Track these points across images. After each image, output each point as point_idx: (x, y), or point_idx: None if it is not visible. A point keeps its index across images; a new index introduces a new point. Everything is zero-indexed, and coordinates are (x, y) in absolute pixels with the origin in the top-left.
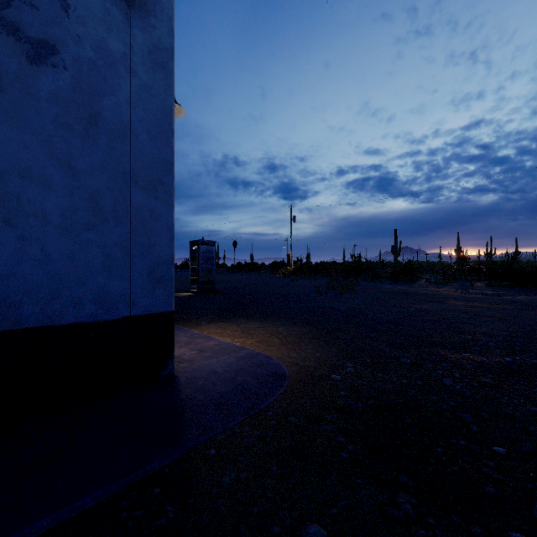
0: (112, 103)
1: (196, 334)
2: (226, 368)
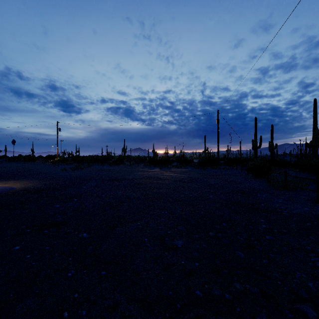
0: None
1: None
2: None
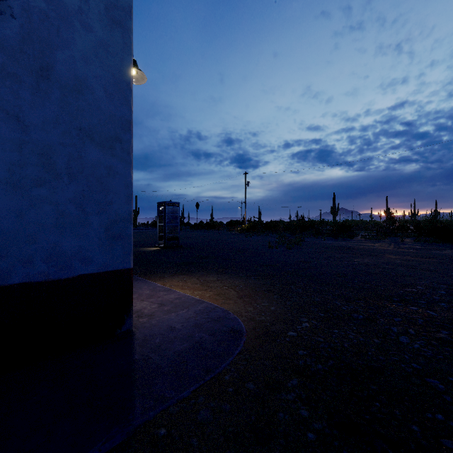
0: (66, 57)
1: (159, 287)
2: (184, 324)
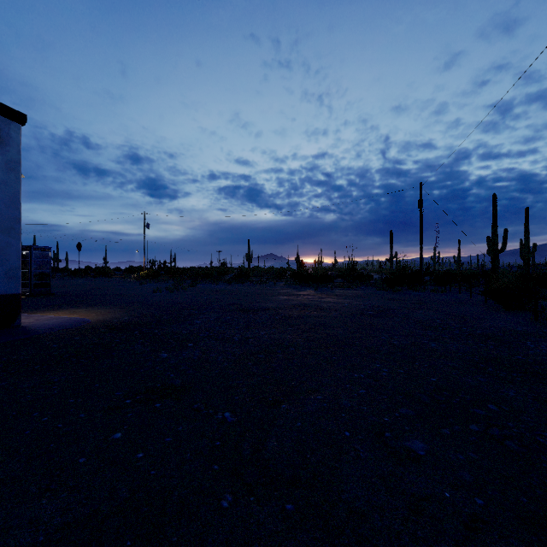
0: None
1: (33, 315)
2: (55, 322)
